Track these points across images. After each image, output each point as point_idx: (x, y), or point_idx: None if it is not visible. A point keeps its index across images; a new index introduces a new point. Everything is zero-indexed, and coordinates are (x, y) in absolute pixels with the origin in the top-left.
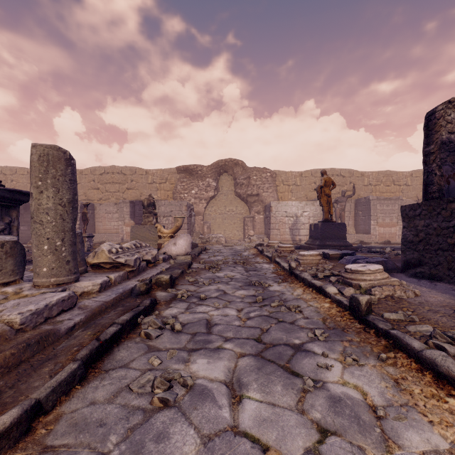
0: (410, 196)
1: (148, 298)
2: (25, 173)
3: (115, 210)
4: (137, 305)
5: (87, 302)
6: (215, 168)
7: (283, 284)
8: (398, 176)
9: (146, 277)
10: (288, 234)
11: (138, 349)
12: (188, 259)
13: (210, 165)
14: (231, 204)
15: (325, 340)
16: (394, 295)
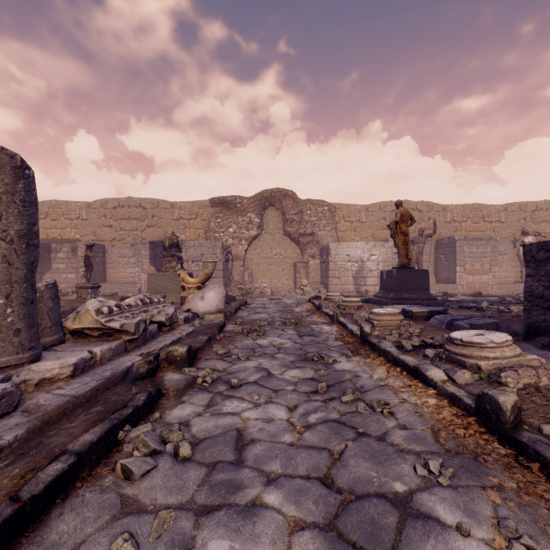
0: (504, 236)
1: (150, 386)
2: None
3: (131, 253)
4: (128, 400)
5: (42, 398)
6: (259, 200)
7: (354, 358)
8: (489, 211)
9: (155, 349)
10: (352, 283)
11: (100, 509)
12: (220, 318)
13: (253, 196)
14: (279, 246)
15: (452, 486)
16: (538, 384)
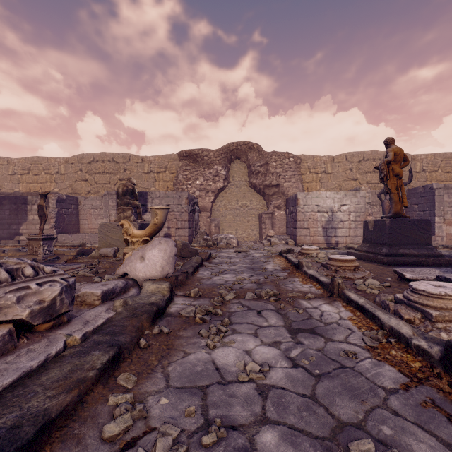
0: None
1: None
2: (4, 162)
3: (103, 204)
4: None
5: None
6: (225, 153)
7: None
8: None
9: None
10: (321, 234)
11: None
12: (163, 291)
13: (219, 149)
14: (244, 197)
15: None
16: None
